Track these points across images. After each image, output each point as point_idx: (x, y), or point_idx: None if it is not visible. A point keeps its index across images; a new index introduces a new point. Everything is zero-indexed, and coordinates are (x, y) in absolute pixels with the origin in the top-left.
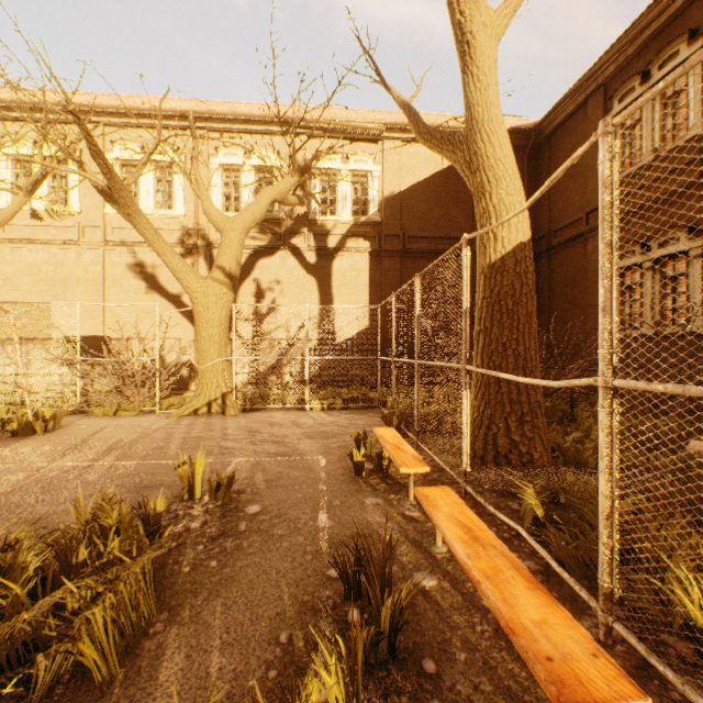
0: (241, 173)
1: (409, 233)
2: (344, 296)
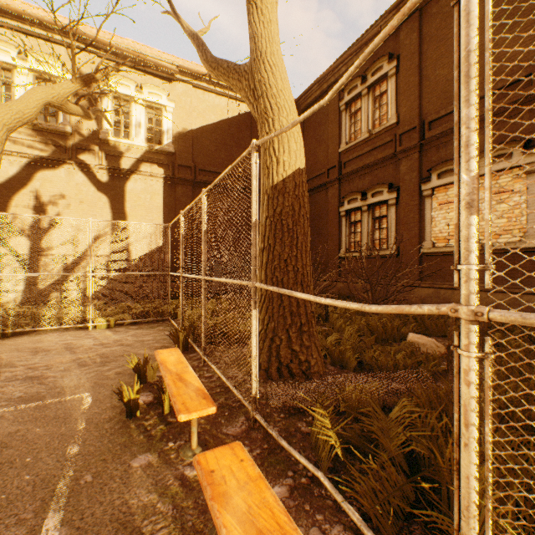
0: (14, 73)
1: (200, 166)
2: (138, 215)
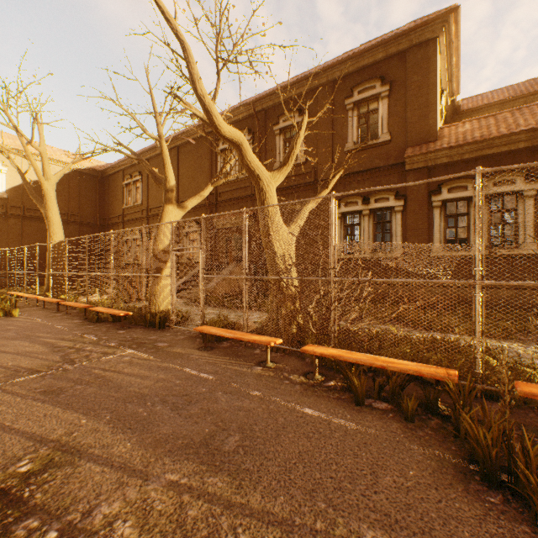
0: None
1: (28, 207)
2: None
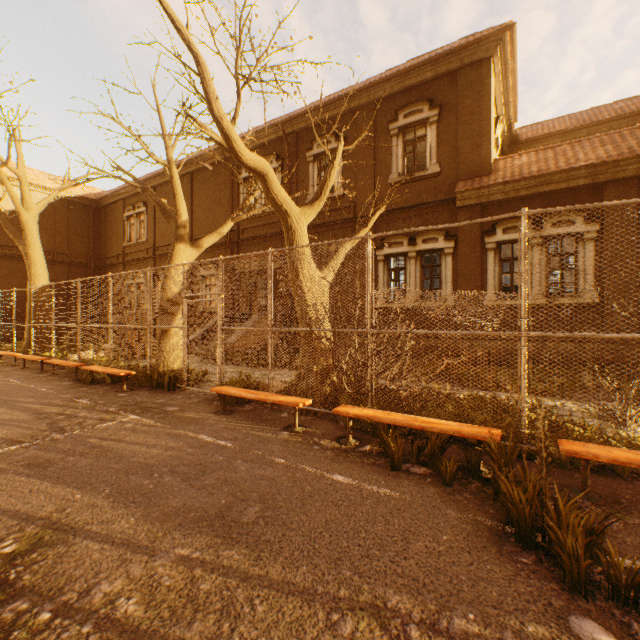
0: None
1: (3, 243)
2: None
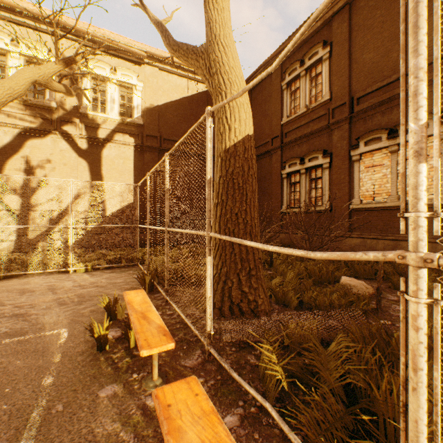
0: (7, 57)
1: (164, 136)
2: (113, 177)
